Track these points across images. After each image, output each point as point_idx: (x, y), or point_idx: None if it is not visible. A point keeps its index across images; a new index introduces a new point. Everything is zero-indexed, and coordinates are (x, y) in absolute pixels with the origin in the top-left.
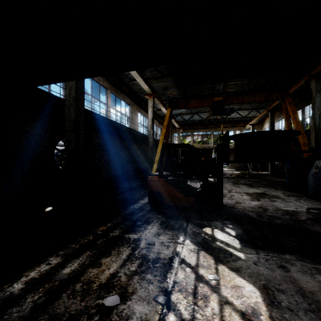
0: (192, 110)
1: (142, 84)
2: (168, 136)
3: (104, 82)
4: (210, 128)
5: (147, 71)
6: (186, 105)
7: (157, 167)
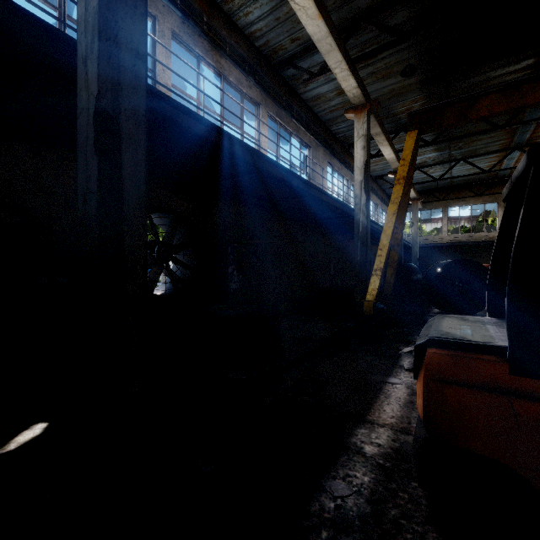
0: (454, 152)
1: (342, 73)
2: (407, 206)
3: (252, 88)
4: (496, 194)
5: (351, 51)
6: (466, 115)
7: (379, 286)
